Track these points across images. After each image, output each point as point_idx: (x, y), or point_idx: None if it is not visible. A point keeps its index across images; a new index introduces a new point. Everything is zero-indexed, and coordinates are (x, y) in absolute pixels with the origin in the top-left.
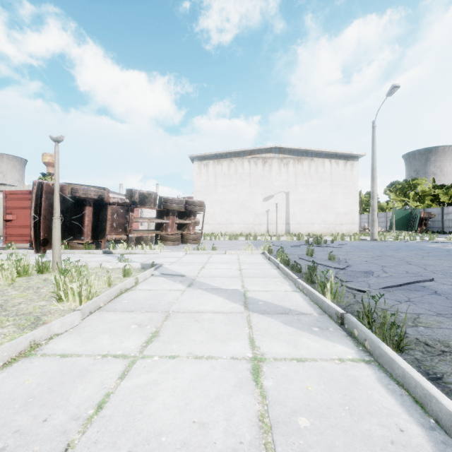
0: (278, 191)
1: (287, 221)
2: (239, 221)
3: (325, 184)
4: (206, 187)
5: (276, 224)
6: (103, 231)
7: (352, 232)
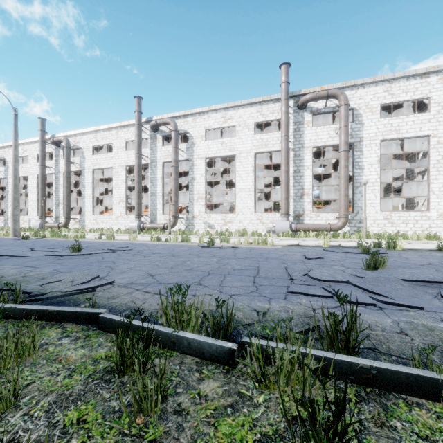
0: None
1: None
2: None
3: None
4: None
5: None
6: None
7: None
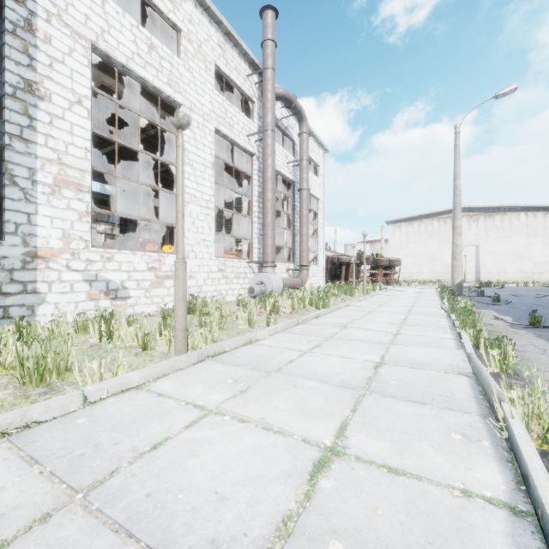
0: (467, 244)
1: (477, 270)
2: (428, 270)
3: (520, 236)
4: (399, 244)
5: (464, 273)
6: (348, 277)
7: None
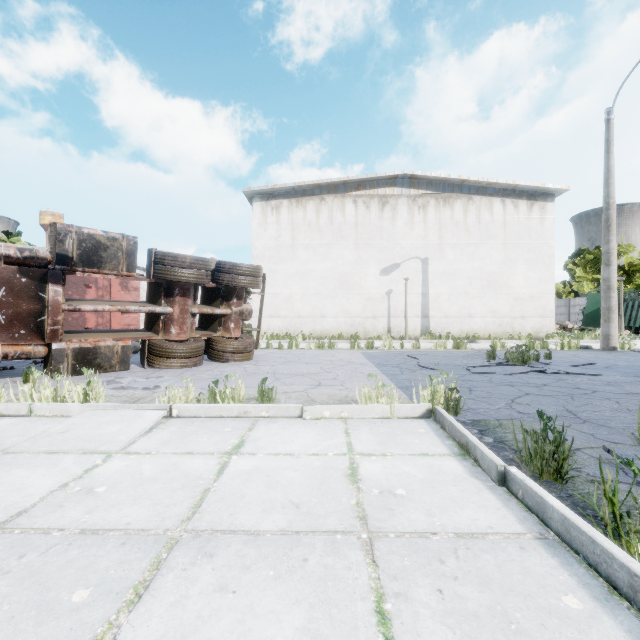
0: (408, 256)
1: (425, 311)
2: (336, 311)
3: (494, 244)
4: (276, 249)
5: (405, 316)
6: None
7: (543, 331)
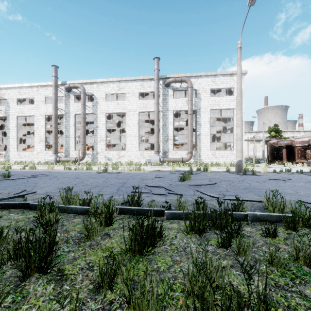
0: None
1: None
2: None
3: None
4: None
5: None
6: (293, 158)
7: None
